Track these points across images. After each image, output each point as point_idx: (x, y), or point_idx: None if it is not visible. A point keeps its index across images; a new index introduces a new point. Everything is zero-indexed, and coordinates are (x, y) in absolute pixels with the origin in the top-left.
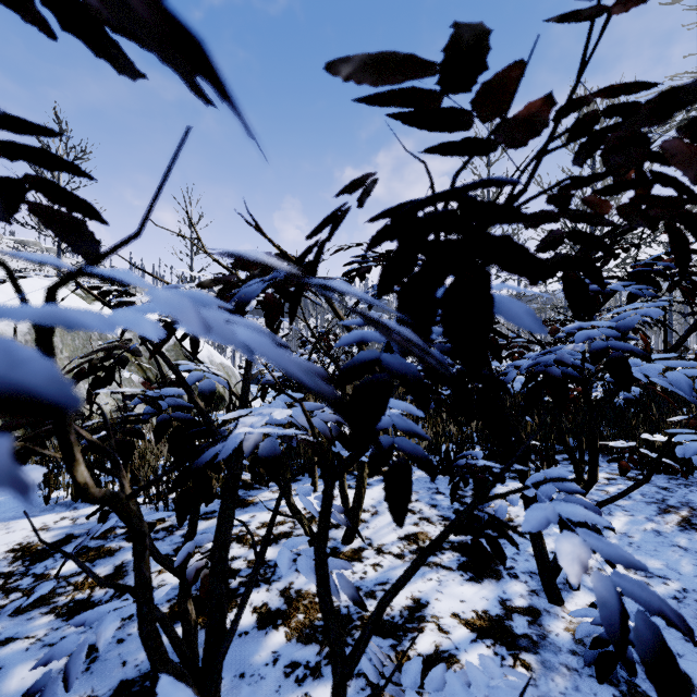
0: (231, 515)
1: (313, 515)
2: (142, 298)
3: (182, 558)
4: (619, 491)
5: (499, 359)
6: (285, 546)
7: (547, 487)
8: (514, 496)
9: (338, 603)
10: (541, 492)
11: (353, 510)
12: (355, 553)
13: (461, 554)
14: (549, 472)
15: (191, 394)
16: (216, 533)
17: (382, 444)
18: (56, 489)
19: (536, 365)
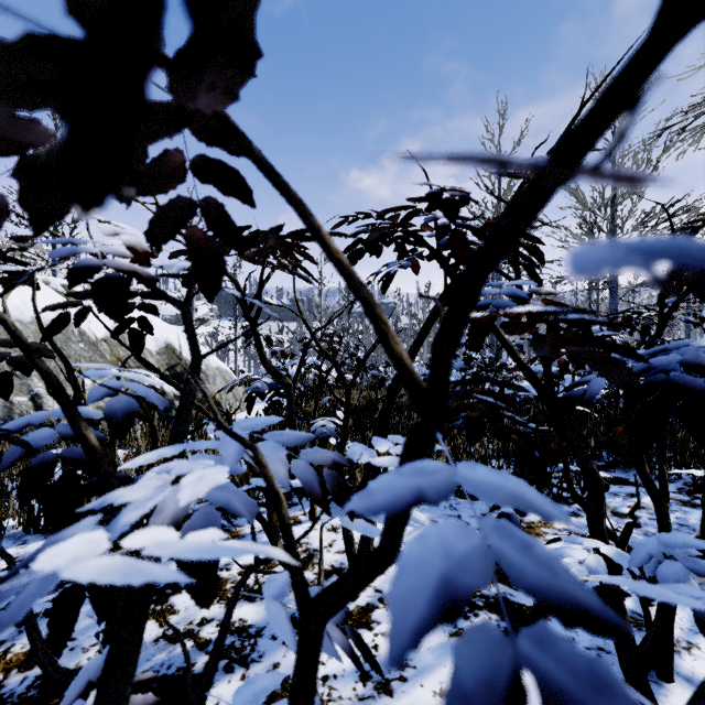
0: (132, 653)
1: (309, 555)
2: (34, 268)
3: (75, 692)
4: (678, 521)
5: (580, 362)
6: (237, 702)
7: (671, 566)
8: (598, 564)
9: (338, 704)
10: (665, 576)
11: (359, 556)
12: (362, 615)
13: (500, 617)
14: (667, 537)
15: (75, 422)
16: (97, 694)
17: (482, 684)
18: (2, 518)
19: (647, 370)
